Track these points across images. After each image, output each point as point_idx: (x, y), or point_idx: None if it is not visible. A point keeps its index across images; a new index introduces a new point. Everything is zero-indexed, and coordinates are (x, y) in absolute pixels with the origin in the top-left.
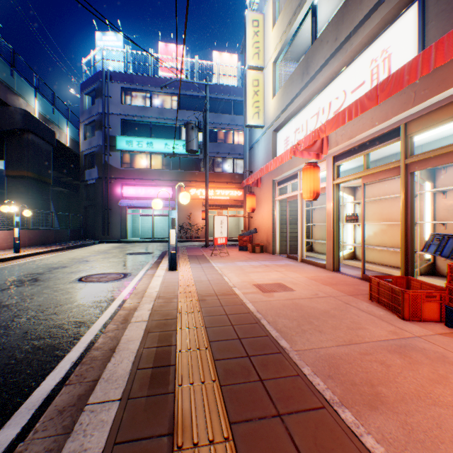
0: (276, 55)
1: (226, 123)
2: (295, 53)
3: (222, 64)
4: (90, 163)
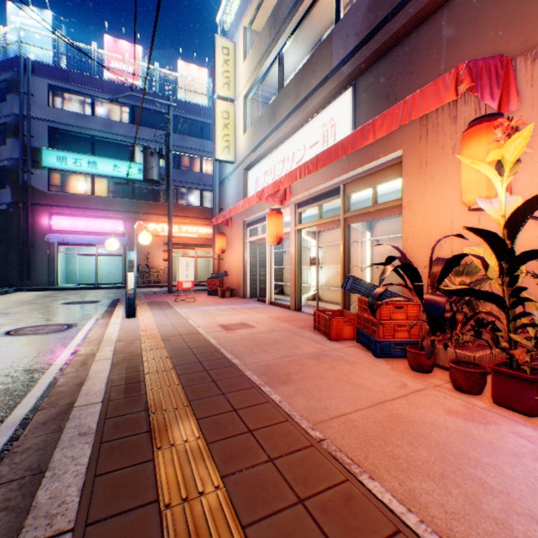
0: (247, 91)
1: (194, 148)
2: (266, 93)
3: (189, 78)
4: None
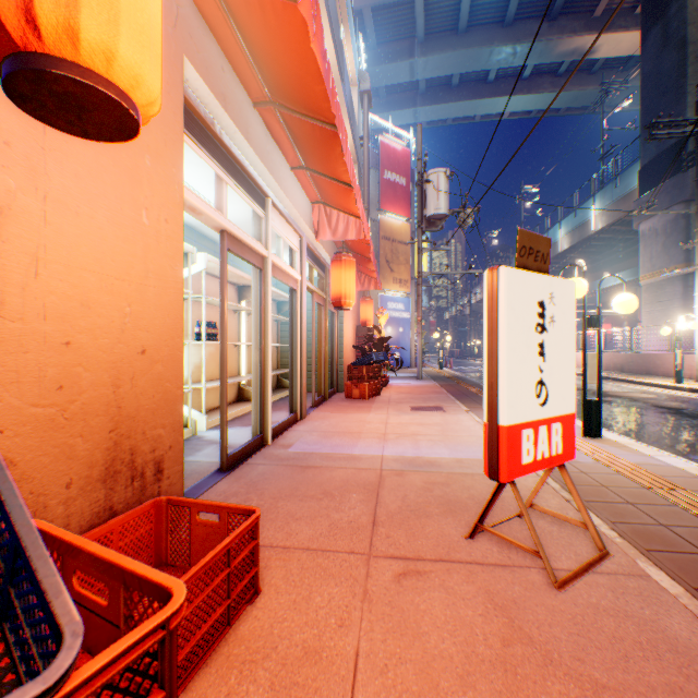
0: None
1: None
2: None
3: None
4: None
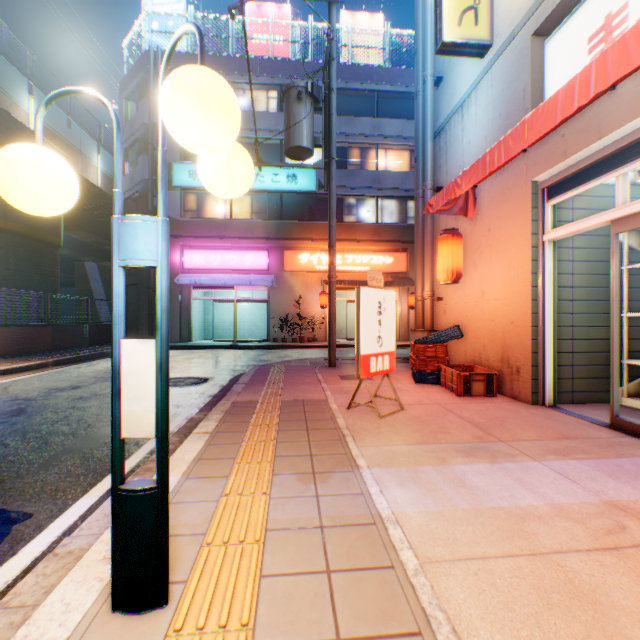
0: None
1: (365, 133)
2: None
3: (357, 28)
4: (135, 213)
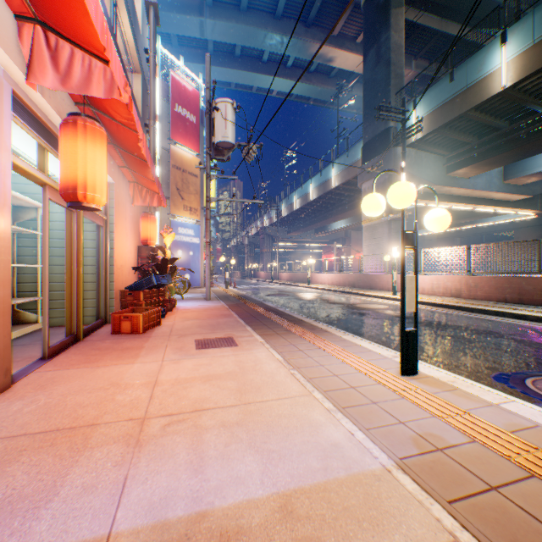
0: None
1: None
2: None
3: None
4: None
